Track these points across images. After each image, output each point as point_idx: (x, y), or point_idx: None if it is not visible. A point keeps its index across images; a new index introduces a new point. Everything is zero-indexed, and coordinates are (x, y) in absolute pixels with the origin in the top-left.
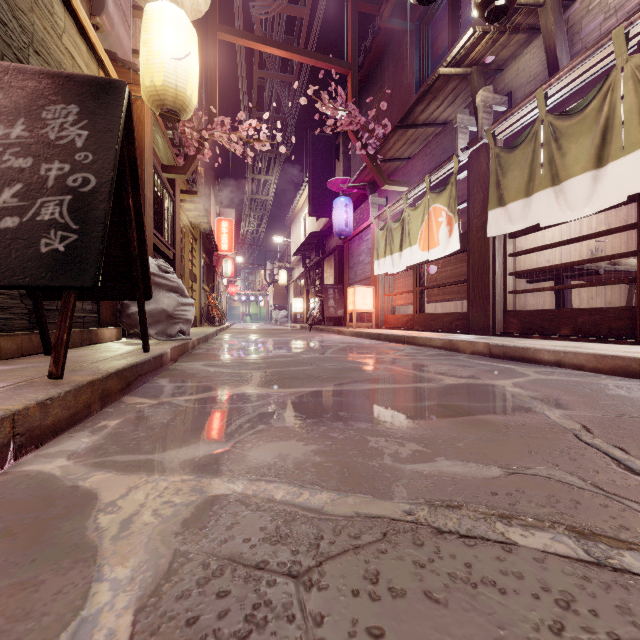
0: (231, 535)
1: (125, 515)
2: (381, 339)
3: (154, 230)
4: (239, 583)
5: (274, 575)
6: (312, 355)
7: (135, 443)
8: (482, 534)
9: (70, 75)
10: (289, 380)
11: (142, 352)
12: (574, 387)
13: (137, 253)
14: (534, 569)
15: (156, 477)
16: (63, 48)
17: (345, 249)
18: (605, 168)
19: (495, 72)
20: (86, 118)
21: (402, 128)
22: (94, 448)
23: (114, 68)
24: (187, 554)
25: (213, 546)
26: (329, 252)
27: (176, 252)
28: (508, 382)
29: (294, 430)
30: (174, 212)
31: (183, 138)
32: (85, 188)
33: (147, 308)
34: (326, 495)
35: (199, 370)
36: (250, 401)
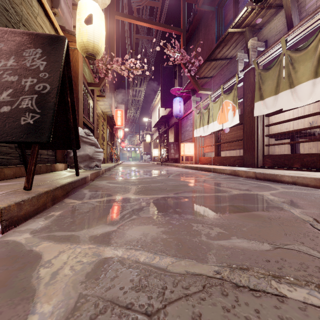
0: (113, 284)
1: (55, 269)
2: (198, 169)
3: (83, 115)
4: (115, 319)
5: (136, 314)
6: (162, 178)
7: (66, 225)
8: (263, 288)
9: (38, 34)
10: (150, 191)
11: (75, 176)
12: (305, 196)
13: (72, 125)
14: (300, 316)
15: (75, 245)
16: (37, 23)
17: (179, 124)
18: (319, 78)
19: (258, 30)
20: (45, 55)
21: (209, 61)
22: (45, 227)
23: (64, 34)
24: (86, 296)
25: (102, 291)
26: (171, 125)
27: (95, 126)
28: (267, 193)
29: (152, 219)
30: (94, 106)
31: (98, 69)
32: (44, 91)
33: (79, 154)
34: (169, 259)
35: (104, 185)
36: (129, 202)
